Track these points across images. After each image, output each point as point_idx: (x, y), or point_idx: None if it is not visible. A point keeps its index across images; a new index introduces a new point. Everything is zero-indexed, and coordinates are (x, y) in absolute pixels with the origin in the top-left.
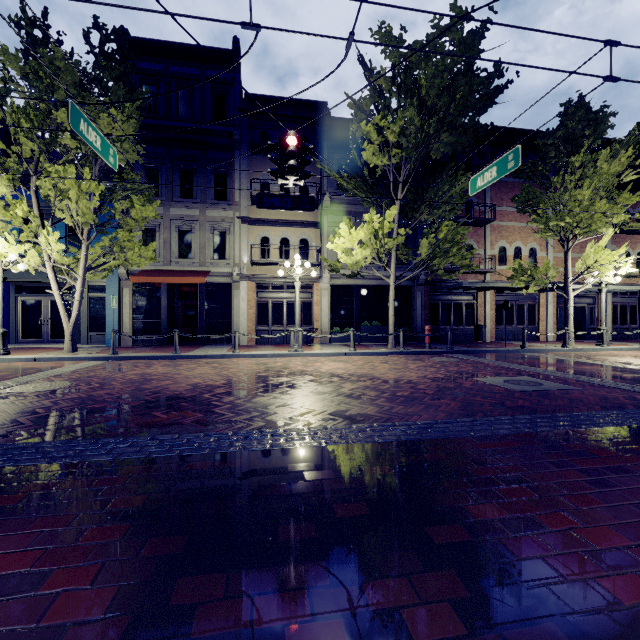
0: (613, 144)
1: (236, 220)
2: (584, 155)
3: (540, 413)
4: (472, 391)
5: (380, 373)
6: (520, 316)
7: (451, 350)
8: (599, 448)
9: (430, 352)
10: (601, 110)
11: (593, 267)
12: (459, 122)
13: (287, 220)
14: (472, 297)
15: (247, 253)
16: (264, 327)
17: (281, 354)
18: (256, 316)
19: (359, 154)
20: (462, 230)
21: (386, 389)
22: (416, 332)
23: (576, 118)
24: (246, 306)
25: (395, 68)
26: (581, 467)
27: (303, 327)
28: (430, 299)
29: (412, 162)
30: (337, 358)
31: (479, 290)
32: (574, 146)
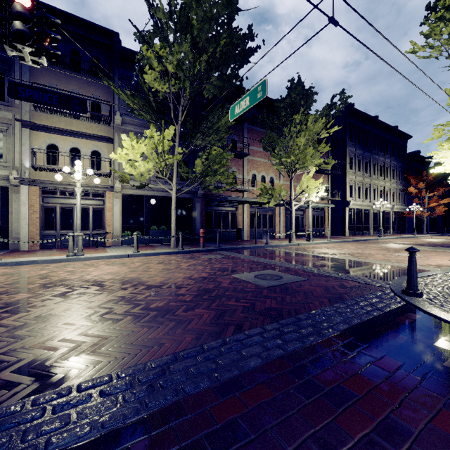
0: (315, 113)
1: (15, 122)
2: (301, 115)
3: (286, 316)
4: (228, 292)
5: (149, 276)
6: (264, 222)
7: (219, 248)
8: (352, 375)
9: (203, 250)
10: (310, 89)
11: (306, 190)
12: (224, 70)
13: (77, 131)
14: (235, 208)
15: (30, 158)
16: (51, 231)
17: (55, 259)
18: (41, 221)
19: (149, 86)
20: (227, 155)
21: (143, 299)
22: (196, 234)
23: (296, 92)
24: (28, 211)
25: (172, 5)
26: (353, 440)
27: (95, 231)
28: (206, 209)
29: (188, 92)
30: (118, 260)
31: (239, 203)
32: (295, 110)
